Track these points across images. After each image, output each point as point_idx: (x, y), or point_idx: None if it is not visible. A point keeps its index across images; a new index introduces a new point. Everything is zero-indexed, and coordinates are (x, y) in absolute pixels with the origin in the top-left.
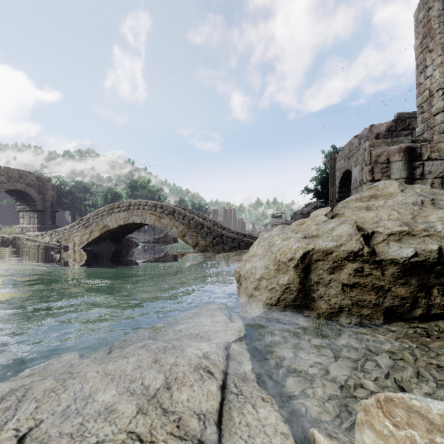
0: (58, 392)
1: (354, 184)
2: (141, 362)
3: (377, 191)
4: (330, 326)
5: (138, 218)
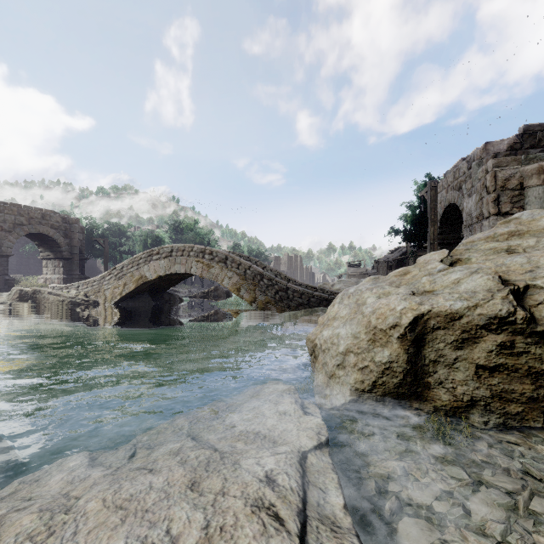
0: (37, 540)
1: (467, 220)
2: (171, 487)
3: (519, 225)
4: (454, 426)
5: (182, 267)
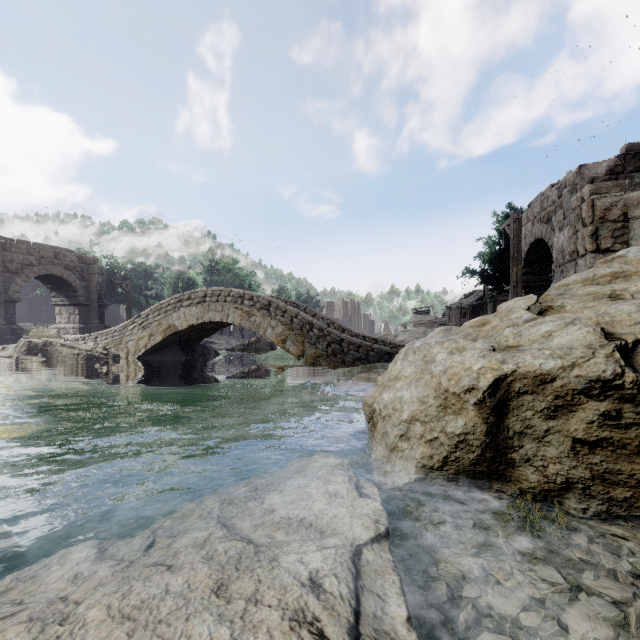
0: None
1: (558, 258)
2: (191, 591)
3: (625, 265)
4: (544, 513)
5: (217, 315)
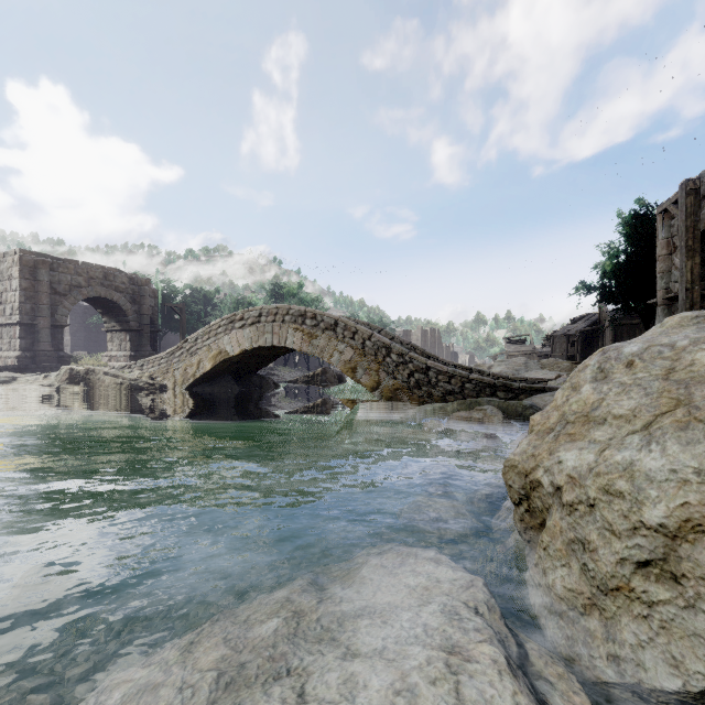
0: None
1: None
2: None
3: None
4: None
5: (274, 338)
